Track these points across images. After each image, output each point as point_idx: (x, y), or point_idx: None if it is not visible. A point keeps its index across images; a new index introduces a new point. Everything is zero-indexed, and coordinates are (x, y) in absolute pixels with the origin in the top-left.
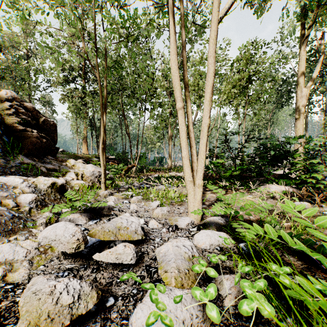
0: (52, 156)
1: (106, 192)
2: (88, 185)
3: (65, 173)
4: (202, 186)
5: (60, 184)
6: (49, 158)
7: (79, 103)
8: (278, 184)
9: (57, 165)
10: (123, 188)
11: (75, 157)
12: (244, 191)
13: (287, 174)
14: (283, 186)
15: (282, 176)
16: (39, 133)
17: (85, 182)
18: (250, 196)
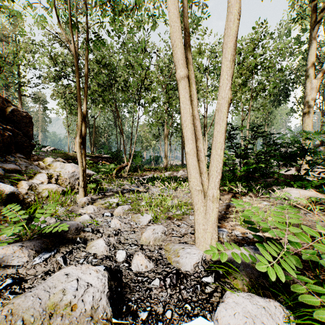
0: (26, 154)
1: (84, 200)
2: (61, 190)
3: (34, 175)
4: (218, 199)
5: (8, 193)
6: (16, 156)
7: (71, 99)
8: (292, 187)
9: (25, 164)
10: (111, 191)
11: (65, 155)
12: (255, 196)
13: (304, 175)
14: (305, 191)
15: (296, 177)
16: (2, 124)
17: (58, 186)
18: (265, 203)
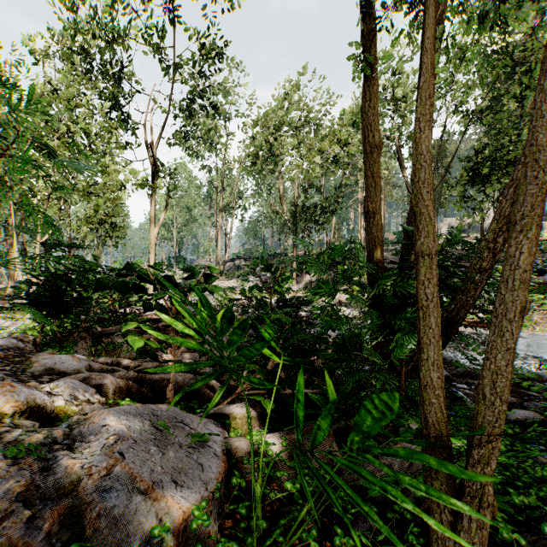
0: None
1: None
2: None
3: None
4: None
5: None
6: None
7: None
8: None
9: None
10: None
11: None
12: None
13: None
14: None
15: None
16: None
17: None
18: None
